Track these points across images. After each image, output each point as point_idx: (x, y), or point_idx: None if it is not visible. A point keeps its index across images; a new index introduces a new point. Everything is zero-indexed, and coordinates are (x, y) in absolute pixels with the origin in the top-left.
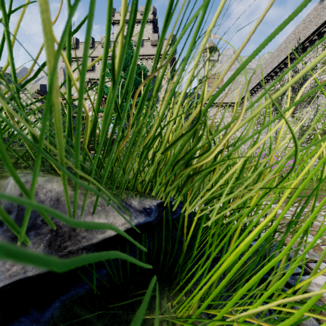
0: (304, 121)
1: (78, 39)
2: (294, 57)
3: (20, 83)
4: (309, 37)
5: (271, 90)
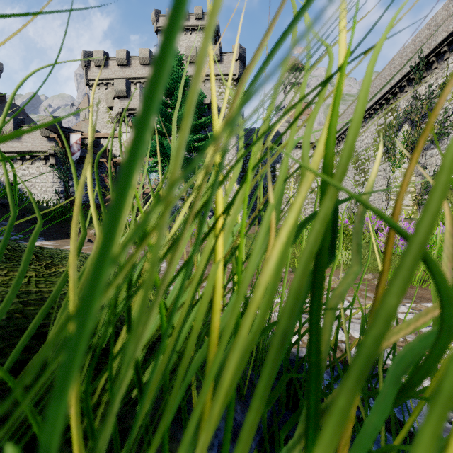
0: (428, 169)
1: (108, 54)
2: (414, 77)
3: (27, 115)
4: (436, 48)
5: (380, 124)
